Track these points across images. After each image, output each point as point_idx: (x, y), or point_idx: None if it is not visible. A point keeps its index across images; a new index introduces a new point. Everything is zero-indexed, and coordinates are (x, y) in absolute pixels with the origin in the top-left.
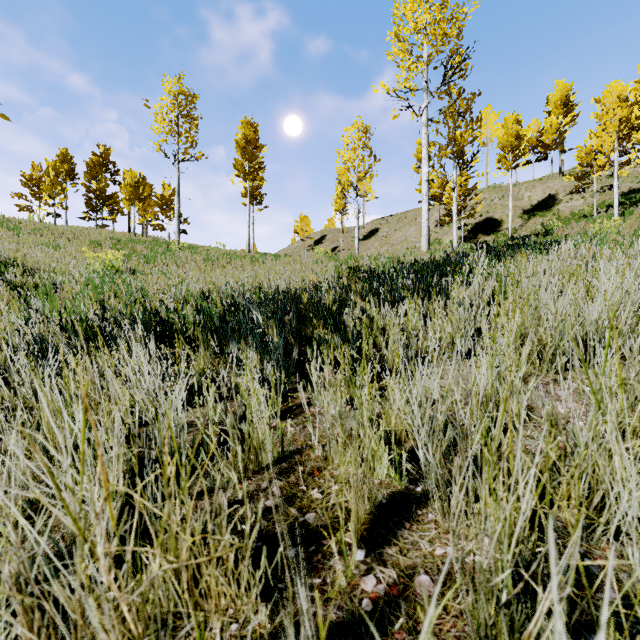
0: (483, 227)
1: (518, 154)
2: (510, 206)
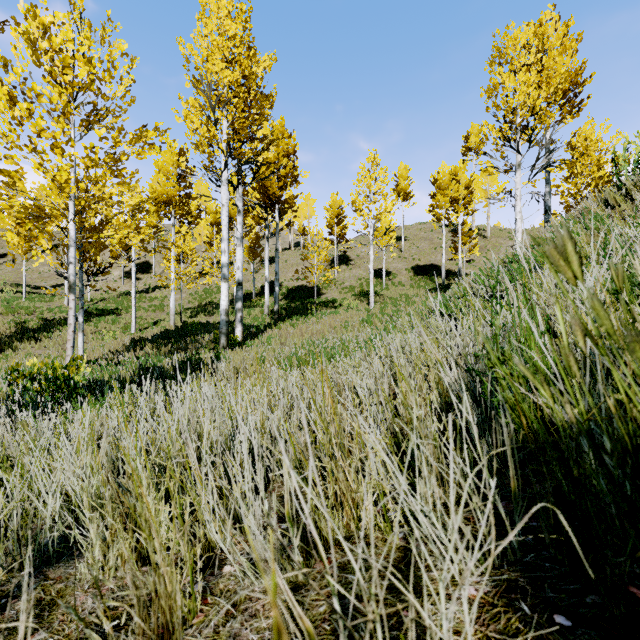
0: (141, 268)
1: (157, 231)
2: (154, 260)
